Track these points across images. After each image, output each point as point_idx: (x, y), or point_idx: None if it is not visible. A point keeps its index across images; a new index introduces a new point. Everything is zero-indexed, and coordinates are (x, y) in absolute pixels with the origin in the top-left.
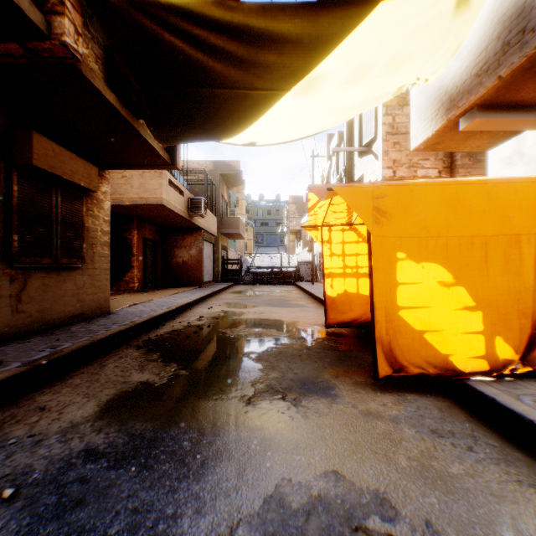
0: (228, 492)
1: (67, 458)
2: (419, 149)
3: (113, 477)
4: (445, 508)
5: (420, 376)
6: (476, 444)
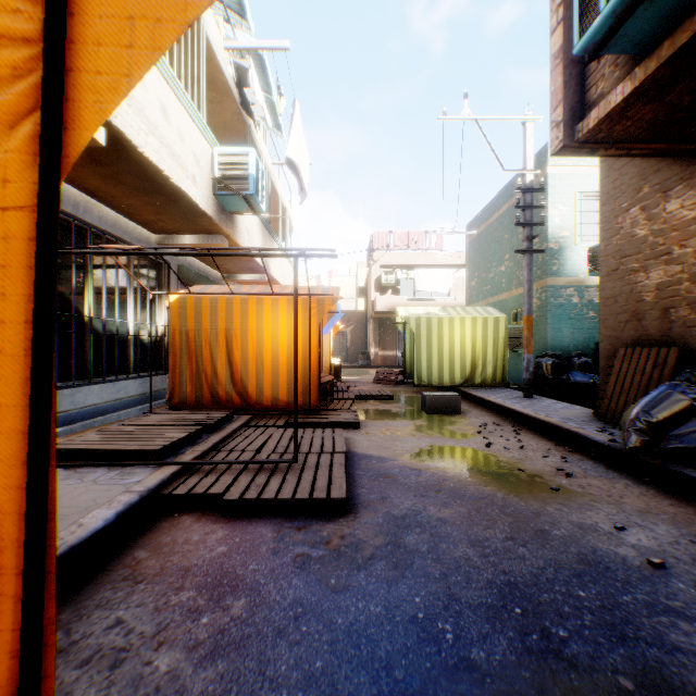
0: (450, 570)
1: (691, 604)
2: None
3: (587, 582)
4: (250, 560)
5: None
6: (92, 631)
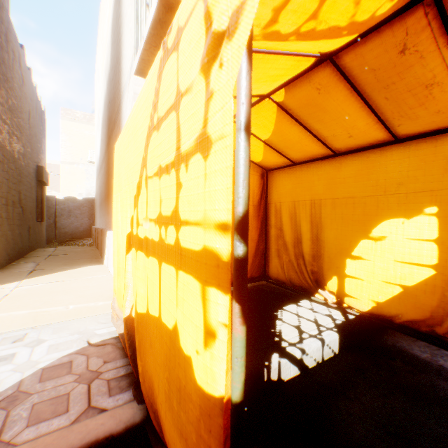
0: None
1: None
2: (170, 2)
3: None
4: None
5: (407, 330)
6: None
